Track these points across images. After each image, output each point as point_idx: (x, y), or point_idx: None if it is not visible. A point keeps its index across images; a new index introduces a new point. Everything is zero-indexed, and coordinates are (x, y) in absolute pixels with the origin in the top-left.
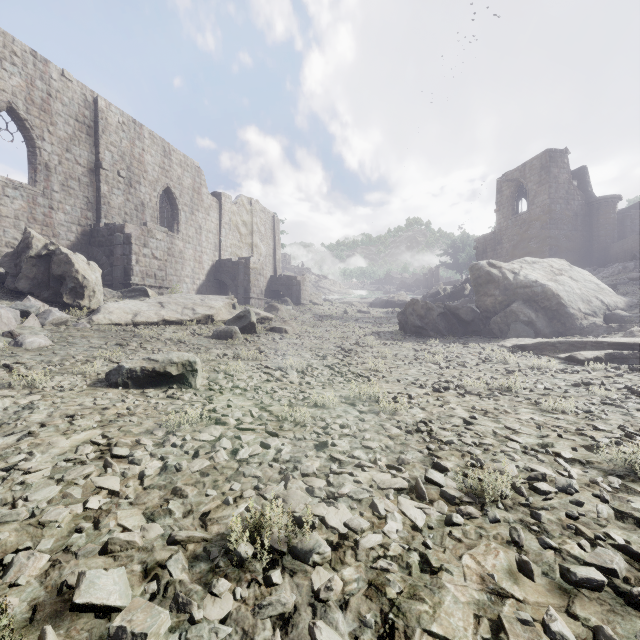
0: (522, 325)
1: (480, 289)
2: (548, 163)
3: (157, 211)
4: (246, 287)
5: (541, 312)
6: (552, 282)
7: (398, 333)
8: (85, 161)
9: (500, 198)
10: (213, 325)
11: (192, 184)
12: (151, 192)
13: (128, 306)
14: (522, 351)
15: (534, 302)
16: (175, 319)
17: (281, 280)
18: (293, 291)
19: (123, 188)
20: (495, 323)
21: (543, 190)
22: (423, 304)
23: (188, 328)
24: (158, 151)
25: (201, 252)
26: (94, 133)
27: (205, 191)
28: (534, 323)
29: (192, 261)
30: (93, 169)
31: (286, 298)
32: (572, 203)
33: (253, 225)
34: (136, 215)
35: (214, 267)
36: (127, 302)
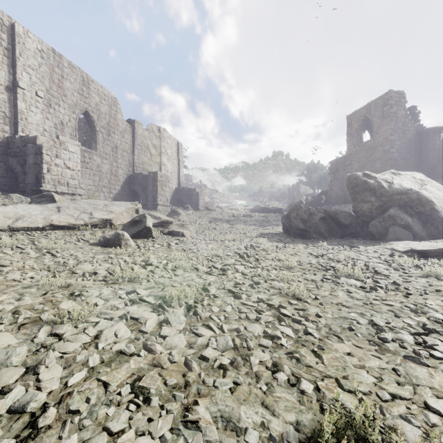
0: (401, 228)
1: (357, 196)
2: (390, 101)
3: (76, 130)
4: (154, 196)
5: (416, 217)
6: (424, 190)
7: (284, 235)
8: (2, 79)
9: (350, 130)
10: (111, 229)
11: (109, 111)
12: (70, 114)
13: (16, 210)
14: (422, 256)
15: (409, 207)
16: (65, 224)
17: (184, 191)
18: (193, 200)
19: (42, 107)
20: (373, 226)
21: (385, 122)
22: (306, 209)
23: (78, 233)
24: (77, 79)
25: (117, 167)
26: (11, 55)
27: (120, 117)
28: (411, 227)
29: (109, 174)
30: (10, 87)
31: (187, 205)
32: (407, 133)
33: (161, 148)
34: (55, 132)
35: (128, 180)
36: (19, 206)
